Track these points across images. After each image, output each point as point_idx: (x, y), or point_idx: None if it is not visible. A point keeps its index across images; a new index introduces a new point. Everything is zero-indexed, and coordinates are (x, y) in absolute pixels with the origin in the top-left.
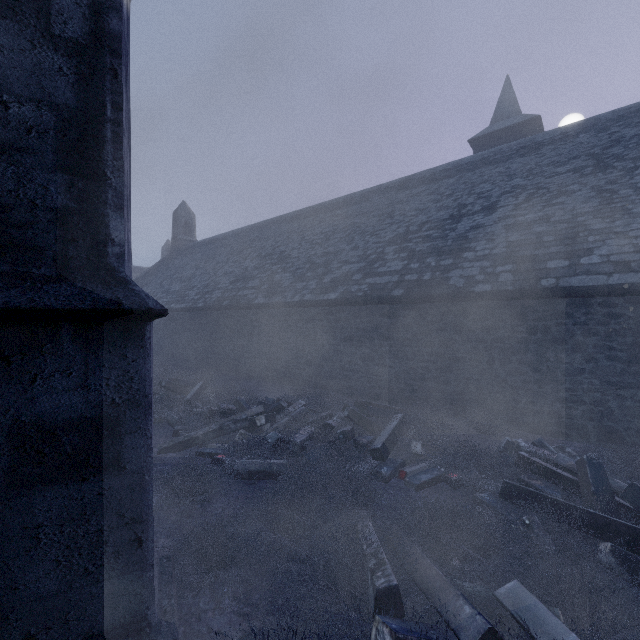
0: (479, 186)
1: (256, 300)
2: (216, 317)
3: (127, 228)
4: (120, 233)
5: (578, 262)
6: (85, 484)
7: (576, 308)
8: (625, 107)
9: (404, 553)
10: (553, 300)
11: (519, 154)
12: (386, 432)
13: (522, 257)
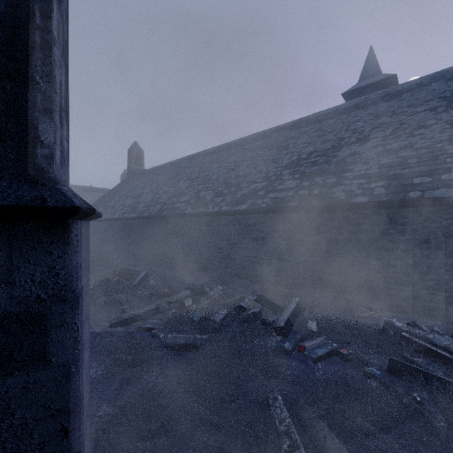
0: (354, 124)
1: (186, 211)
2: (157, 223)
3: (60, 134)
4: (49, 135)
5: (439, 178)
6: (9, 378)
7: (439, 215)
8: None
9: (313, 430)
10: (419, 208)
11: (384, 100)
12: (287, 313)
13: (392, 175)
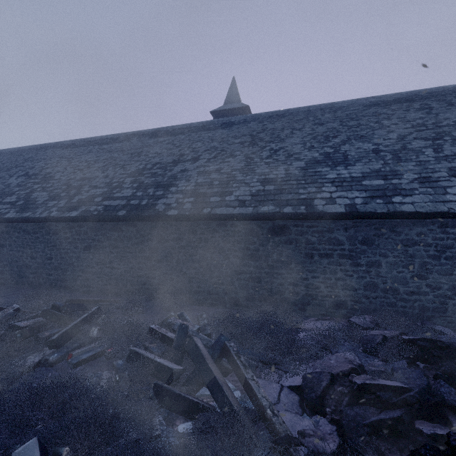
0: (195, 143)
1: (7, 214)
2: None
3: None
4: None
5: (224, 199)
6: None
7: (220, 227)
8: (272, 111)
9: None
10: (210, 222)
11: (222, 127)
12: (72, 324)
13: (200, 193)
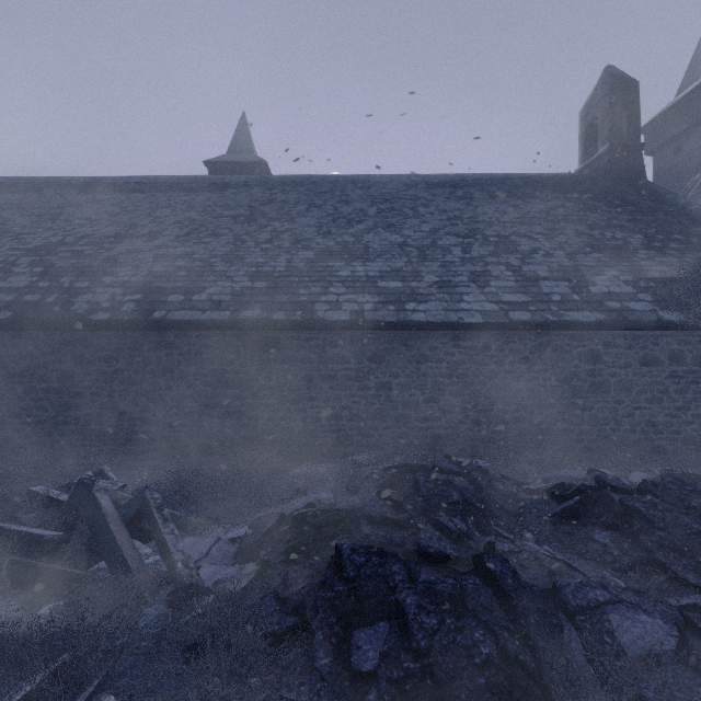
0: (161, 210)
1: None
2: None
3: None
4: None
5: (191, 298)
6: None
7: (181, 340)
8: (287, 176)
9: None
10: (165, 332)
11: (209, 189)
12: None
13: (153, 288)
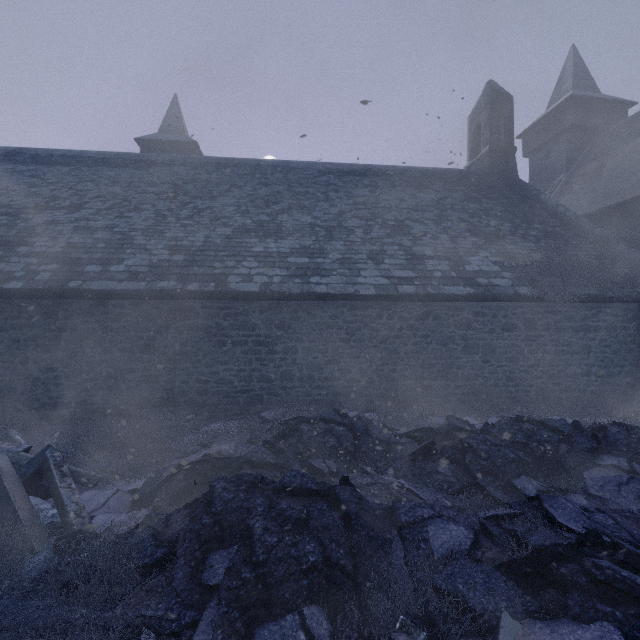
0: (84, 183)
1: None
2: None
3: None
4: None
5: (109, 269)
6: None
7: (98, 308)
8: (212, 157)
9: None
10: (81, 300)
11: (135, 166)
12: None
13: (70, 259)
